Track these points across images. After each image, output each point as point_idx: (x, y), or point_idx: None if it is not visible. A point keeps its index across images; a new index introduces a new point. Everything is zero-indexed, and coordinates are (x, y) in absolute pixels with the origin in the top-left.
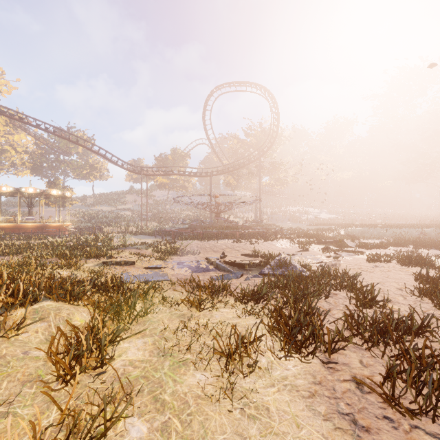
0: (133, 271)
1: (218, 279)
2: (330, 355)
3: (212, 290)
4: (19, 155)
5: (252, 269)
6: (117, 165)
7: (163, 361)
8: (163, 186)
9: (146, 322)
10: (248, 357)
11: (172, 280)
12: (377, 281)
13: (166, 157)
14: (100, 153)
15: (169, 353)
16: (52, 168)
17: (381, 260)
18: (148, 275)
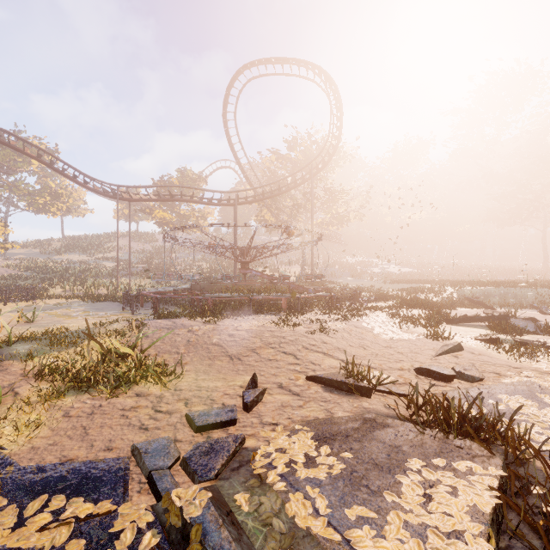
0: None
1: None
2: None
3: None
4: None
5: None
6: (75, 181)
7: None
8: (165, 224)
9: None
10: None
11: None
12: None
13: (169, 180)
14: (41, 159)
15: None
16: None
17: None
18: None
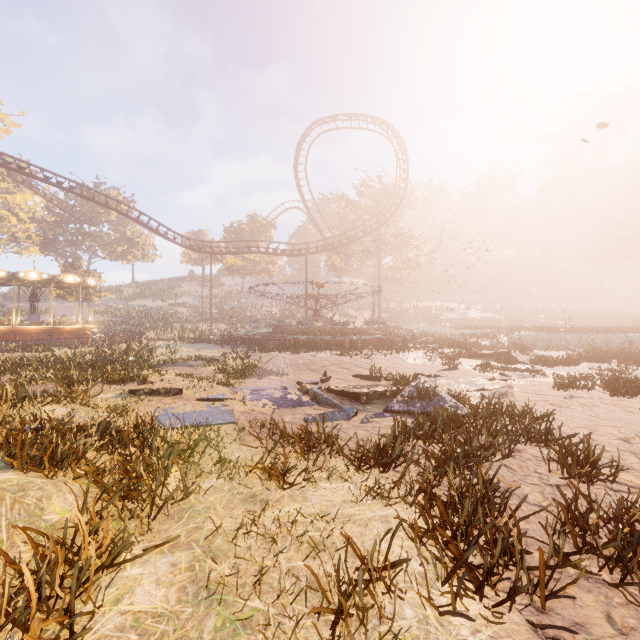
0: (178, 405)
1: (318, 423)
2: (545, 604)
3: (306, 444)
4: (23, 224)
5: (372, 401)
6: (166, 238)
7: (203, 616)
8: (236, 270)
9: (183, 513)
10: (377, 605)
11: (241, 423)
12: (581, 424)
13: (240, 227)
14: (140, 221)
15: (218, 592)
16: (72, 244)
17: (577, 386)
18: (202, 413)
